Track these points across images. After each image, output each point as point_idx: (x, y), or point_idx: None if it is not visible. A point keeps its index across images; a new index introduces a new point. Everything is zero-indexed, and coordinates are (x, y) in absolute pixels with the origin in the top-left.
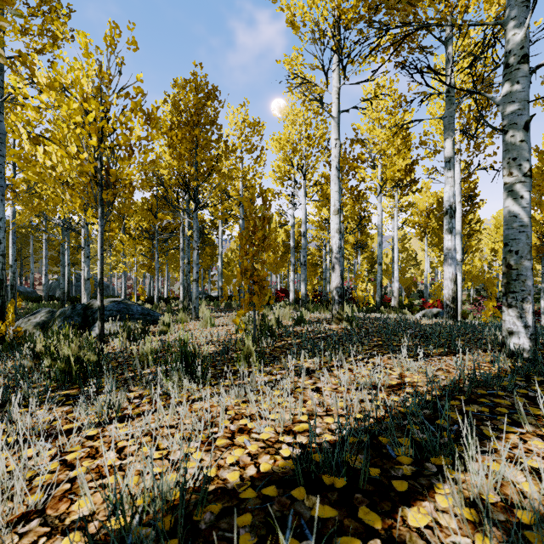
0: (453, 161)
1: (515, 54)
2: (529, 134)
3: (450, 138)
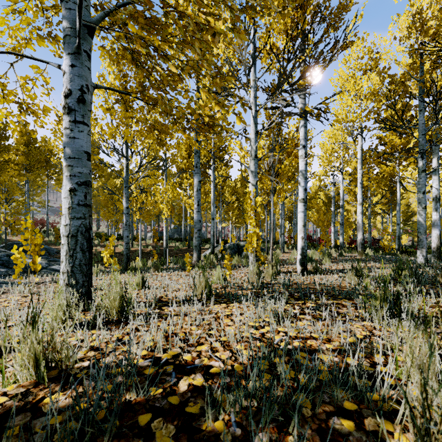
0: (438, 170)
1: (420, 169)
2: (425, 195)
3: (436, 158)
